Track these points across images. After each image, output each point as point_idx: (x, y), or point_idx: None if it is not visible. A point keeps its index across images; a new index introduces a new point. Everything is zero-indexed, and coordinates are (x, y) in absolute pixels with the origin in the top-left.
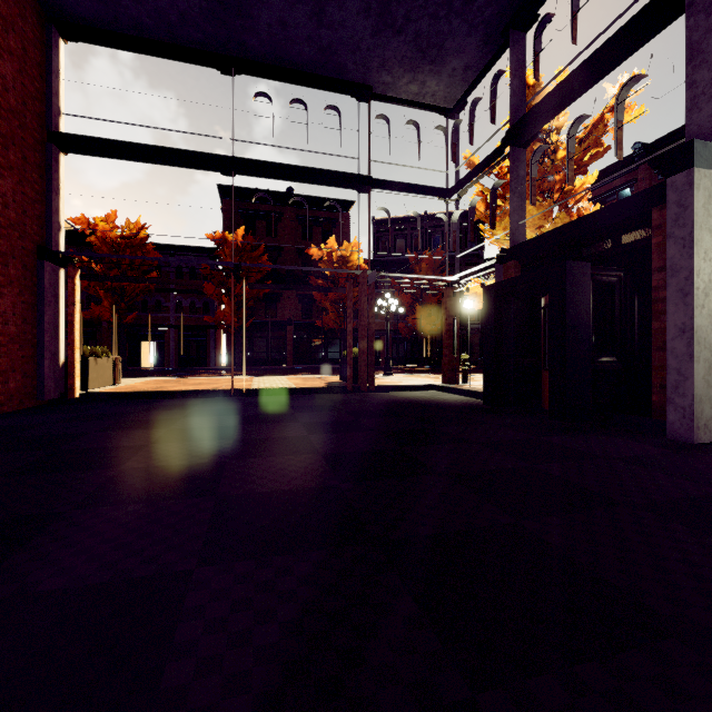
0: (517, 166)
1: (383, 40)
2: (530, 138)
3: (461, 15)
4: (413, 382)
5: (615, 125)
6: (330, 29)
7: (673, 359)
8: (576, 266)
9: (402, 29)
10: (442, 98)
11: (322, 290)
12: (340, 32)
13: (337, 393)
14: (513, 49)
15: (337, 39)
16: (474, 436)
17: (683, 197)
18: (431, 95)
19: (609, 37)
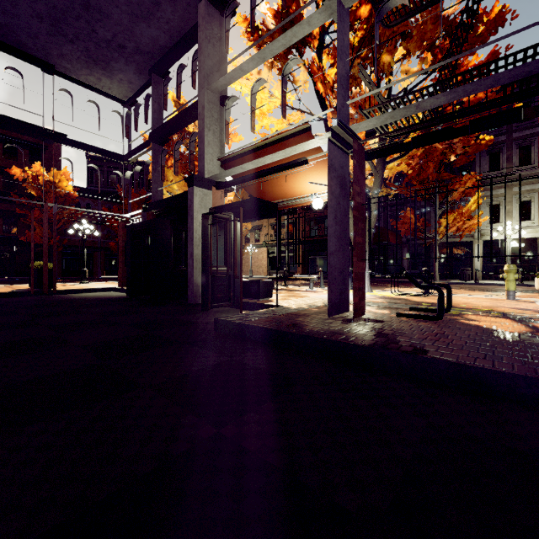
0: (157, 155)
1: (59, 41)
2: (165, 141)
3: (118, 51)
4: (98, 286)
5: (190, 152)
6: (6, 15)
7: (190, 268)
8: (162, 221)
9: (74, 41)
10: (117, 93)
11: (2, 214)
12: (17, 21)
13: (20, 296)
14: (154, 85)
15: (14, 24)
16: (94, 311)
17: (192, 198)
18: (108, 88)
19: (186, 107)
